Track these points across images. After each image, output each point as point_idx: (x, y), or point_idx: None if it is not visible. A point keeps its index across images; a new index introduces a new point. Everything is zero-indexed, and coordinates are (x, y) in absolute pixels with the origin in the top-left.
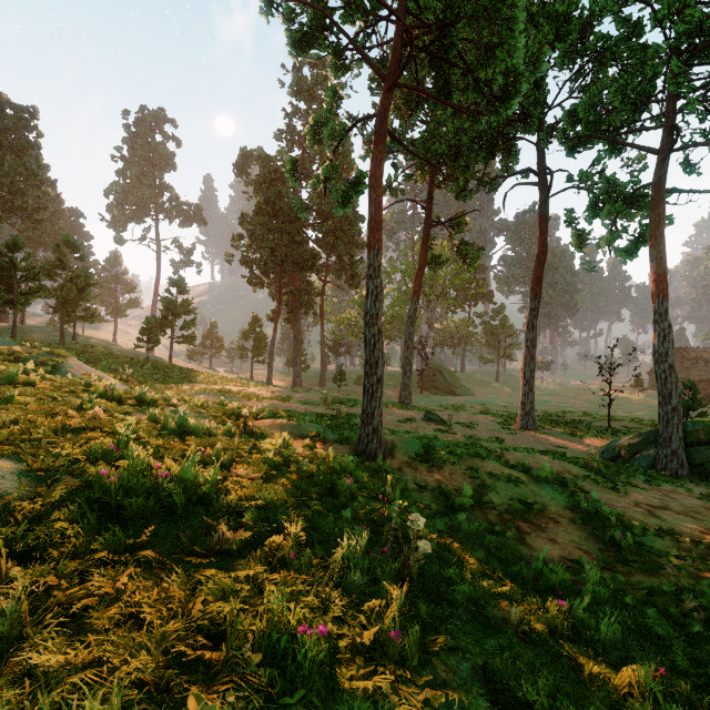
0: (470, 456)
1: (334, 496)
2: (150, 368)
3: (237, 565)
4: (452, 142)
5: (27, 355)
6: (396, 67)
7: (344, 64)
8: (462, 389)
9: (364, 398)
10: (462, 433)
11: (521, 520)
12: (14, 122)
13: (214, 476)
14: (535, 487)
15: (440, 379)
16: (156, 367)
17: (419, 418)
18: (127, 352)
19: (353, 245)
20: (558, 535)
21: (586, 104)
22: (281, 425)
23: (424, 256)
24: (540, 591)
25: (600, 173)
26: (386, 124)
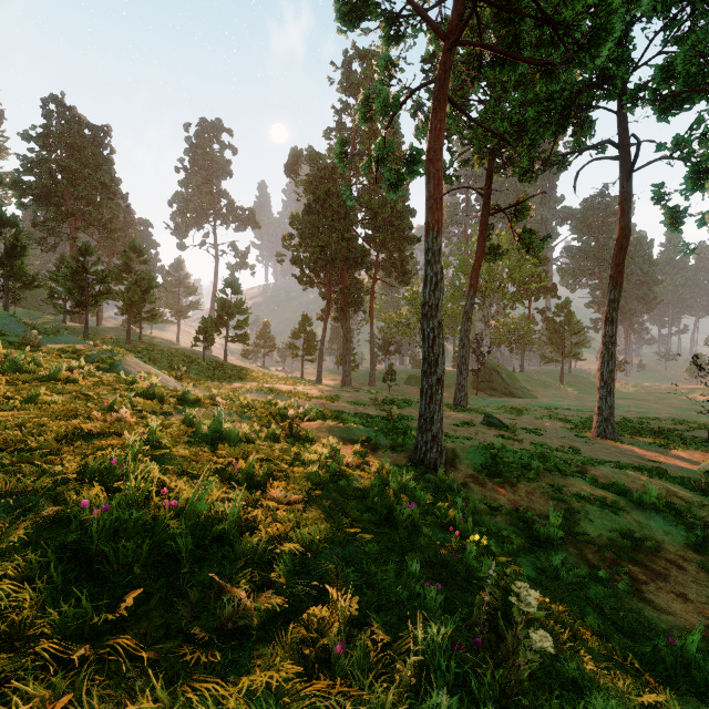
0: (550, 472)
1: (392, 525)
2: (205, 366)
3: (257, 657)
4: (515, 117)
5: (88, 353)
6: (458, 22)
7: (397, 33)
8: (521, 391)
9: (421, 401)
10: (528, 440)
11: (631, 562)
12: (92, 141)
13: (240, 502)
14: (639, 516)
15: (498, 380)
16: (211, 365)
17: (478, 422)
18: (186, 351)
19: (403, 241)
20: (688, 588)
21: (686, 54)
22: (329, 428)
23: (481, 247)
24: (697, 692)
25: (700, 138)
26: (446, 89)
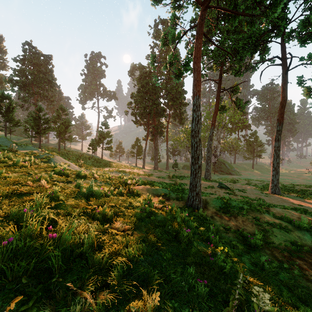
0: (253, 211)
1: (178, 241)
2: (92, 161)
3: None
4: (233, 46)
5: (38, 154)
6: None
7: (179, 5)
8: (235, 172)
9: (191, 176)
10: (239, 195)
11: (298, 258)
12: (44, 62)
13: (96, 232)
14: (299, 233)
15: (224, 167)
16: (95, 160)
17: (216, 186)
18: (84, 154)
19: (181, 105)
20: None
21: None
22: (147, 189)
23: (217, 107)
24: None
25: None
26: (203, 28)
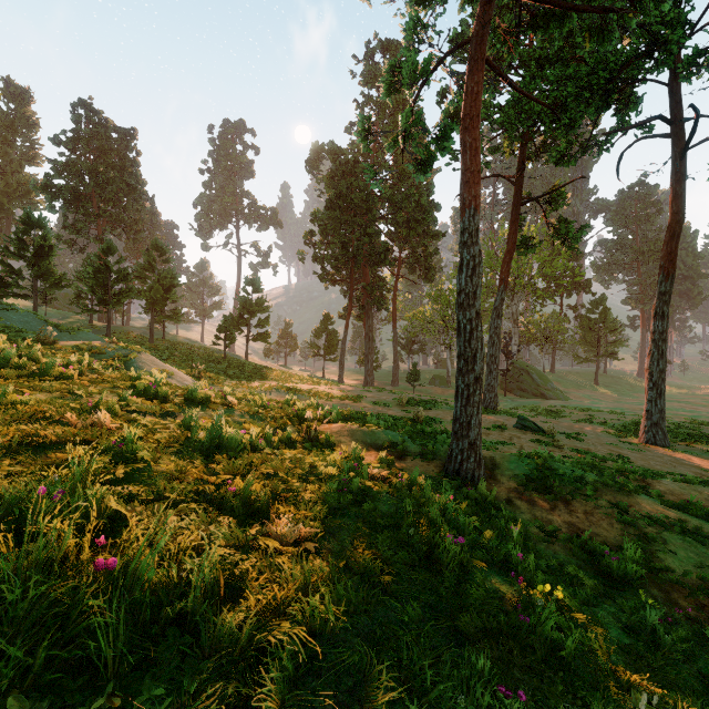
0: (609, 487)
1: (433, 567)
2: (225, 365)
3: None
4: (553, 95)
5: (103, 350)
6: None
7: None
8: (553, 392)
9: (456, 403)
10: (569, 446)
11: None
12: (118, 144)
13: (225, 548)
14: None
15: (528, 381)
16: (232, 364)
17: (511, 425)
18: (208, 350)
19: (427, 236)
20: None
21: None
22: (351, 431)
23: (513, 239)
24: None
25: None
26: (485, 47)
